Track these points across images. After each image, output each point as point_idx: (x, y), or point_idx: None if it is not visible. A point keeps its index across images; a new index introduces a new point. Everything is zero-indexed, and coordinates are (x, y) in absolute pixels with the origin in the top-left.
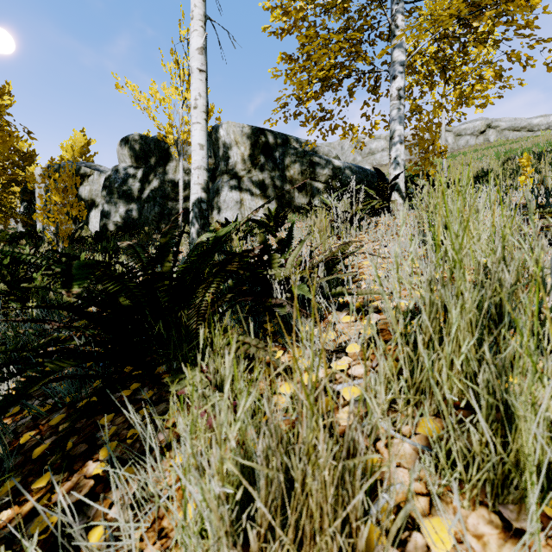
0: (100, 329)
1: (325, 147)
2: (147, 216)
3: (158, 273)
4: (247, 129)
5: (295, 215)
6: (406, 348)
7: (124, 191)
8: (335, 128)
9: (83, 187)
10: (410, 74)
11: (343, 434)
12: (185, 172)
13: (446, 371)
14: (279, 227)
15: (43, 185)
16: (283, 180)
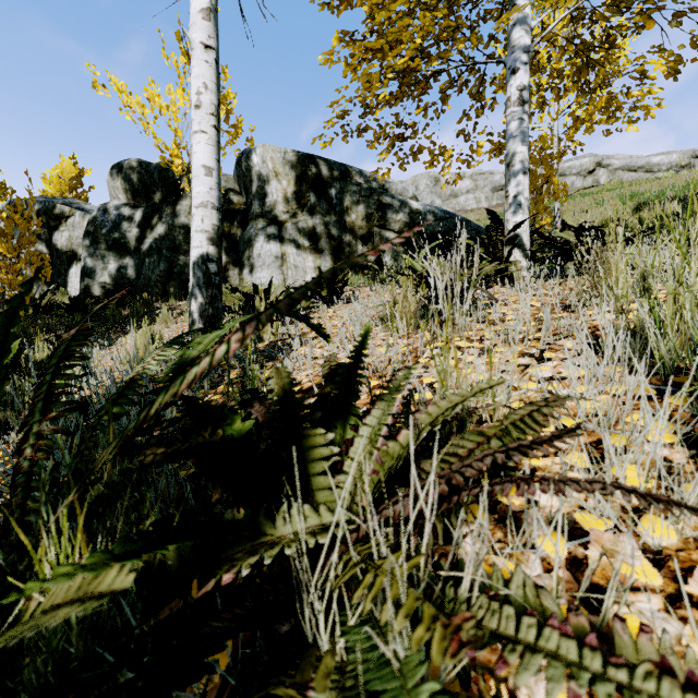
0: None
1: (399, 184)
2: (148, 276)
3: None
4: (292, 156)
5: (358, 276)
6: None
7: (116, 239)
8: (419, 152)
9: (59, 233)
10: (531, 73)
11: None
12: None
13: None
14: (335, 297)
15: (3, 228)
16: (341, 228)
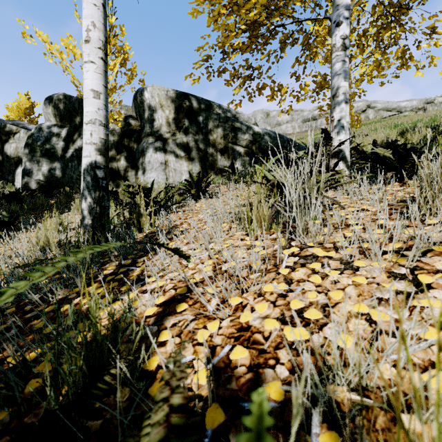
0: None
1: (245, 115)
2: (71, 175)
3: None
4: (172, 93)
5: (218, 177)
6: None
7: (47, 149)
8: (263, 88)
9: (8, 144)
10: None
11: None
12: (110, 132)
13: None
14: (201, 193)
15: None
16: (206, 143)
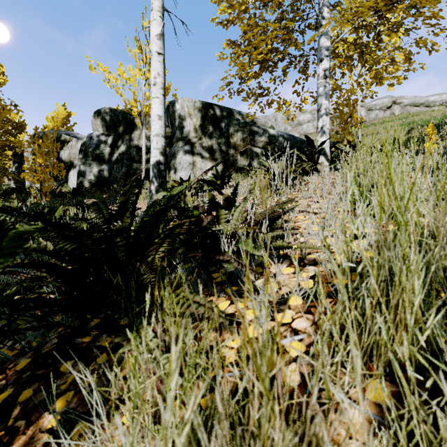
0: (62, 282)
1: (262, 119)
2: (115, 175)
3: (115, 231)
4: (199, 104)
5: (238, 174)
6: (354, 313)
7: (97, 154)
8: (272, 103)
9: (63, 151)
10: (334, 58)
11: (291, 395)
12: (147, 138)
13: (392, 333)
14: (224, 184)
15: (30, 149)
16: (228, 146)
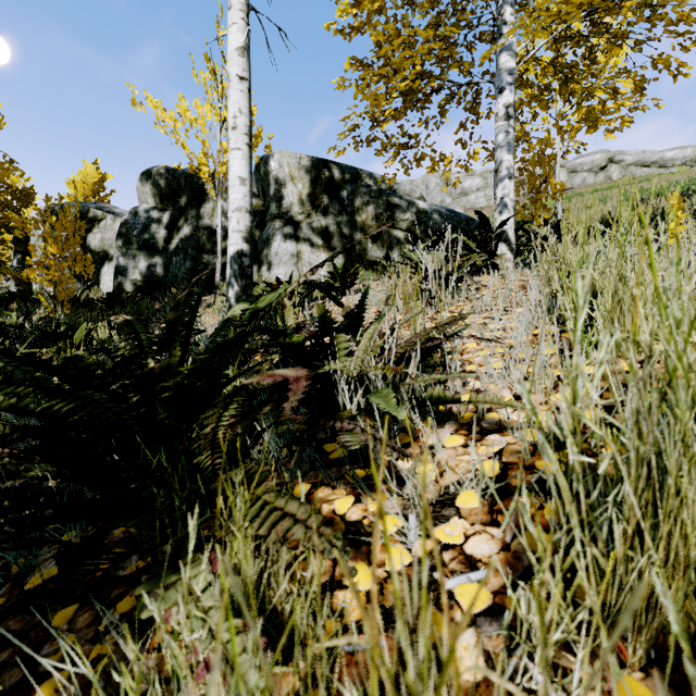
0: (58, 465)
1: (407, 185)
2: (175, 273)
3: (151, 375)
4: (306, 161)
5: (368, 272)
6: (593, 549)
7: (146, 240)
8: (422, 159)
9: (92, 235)
10: (521, 88)
11: None
12: (225, 215)
13: (662, 584)
14: (347, 288)
15: (41, 231)
16: (352, 227)
